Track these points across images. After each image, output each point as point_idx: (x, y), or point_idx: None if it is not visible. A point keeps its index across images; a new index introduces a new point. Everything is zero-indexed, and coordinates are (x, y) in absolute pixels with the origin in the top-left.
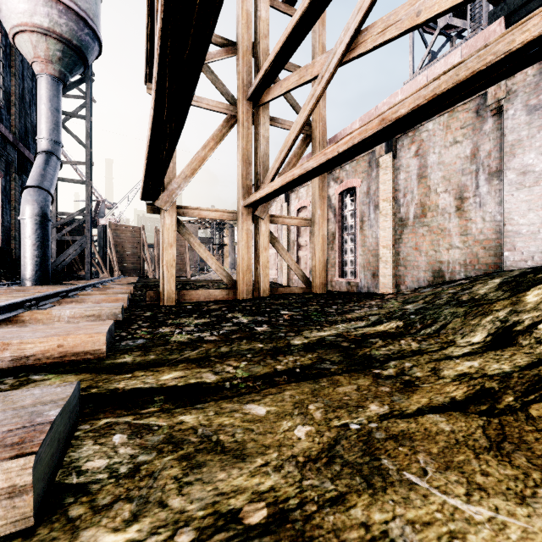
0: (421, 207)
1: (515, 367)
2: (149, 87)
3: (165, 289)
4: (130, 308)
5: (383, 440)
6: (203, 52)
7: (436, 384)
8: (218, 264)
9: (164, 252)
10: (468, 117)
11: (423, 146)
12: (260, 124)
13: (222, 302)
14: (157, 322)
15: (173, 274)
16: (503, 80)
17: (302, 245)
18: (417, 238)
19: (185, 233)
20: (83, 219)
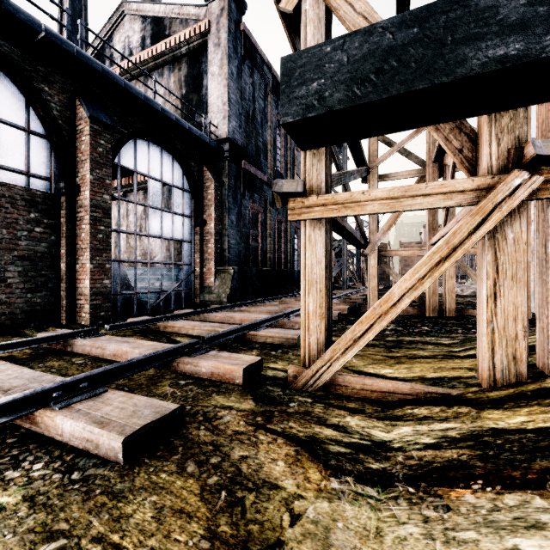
0: None
1: (429, 354)
2: (362, 180)
3: (370, 304)
4: (348, 314)
5: (359, 355)
6: (345, 230)
7: (398, 353)
8: None
9: (370, 281)
10: None
11: None
12: (445, 177)
13: (406, 317)
14: (350, 323)
15: (375, 295)
16: None
17: None
18: None
19: (386, 267)
20: (341, 246)
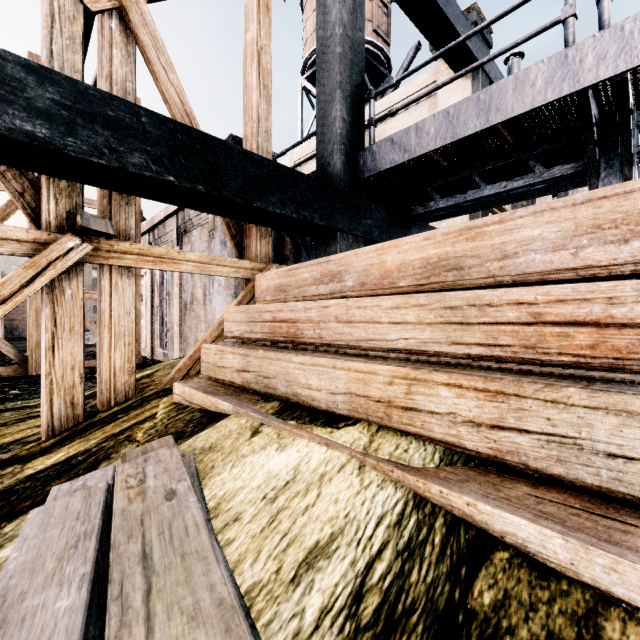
0: (192, 295)
1: None
2: None
3: None
4: None
5: None
6: None
7: None
8: (4, 341)
9: None
10: (207, 234)
11: (193, 248)
12: None
13: None
14: None
15: None
16: (213, 217)
17: (143, 313)
18: (191, 320)
19: None
20: None
